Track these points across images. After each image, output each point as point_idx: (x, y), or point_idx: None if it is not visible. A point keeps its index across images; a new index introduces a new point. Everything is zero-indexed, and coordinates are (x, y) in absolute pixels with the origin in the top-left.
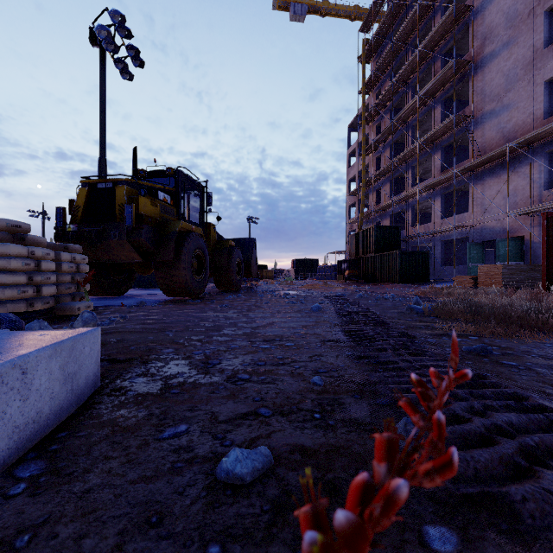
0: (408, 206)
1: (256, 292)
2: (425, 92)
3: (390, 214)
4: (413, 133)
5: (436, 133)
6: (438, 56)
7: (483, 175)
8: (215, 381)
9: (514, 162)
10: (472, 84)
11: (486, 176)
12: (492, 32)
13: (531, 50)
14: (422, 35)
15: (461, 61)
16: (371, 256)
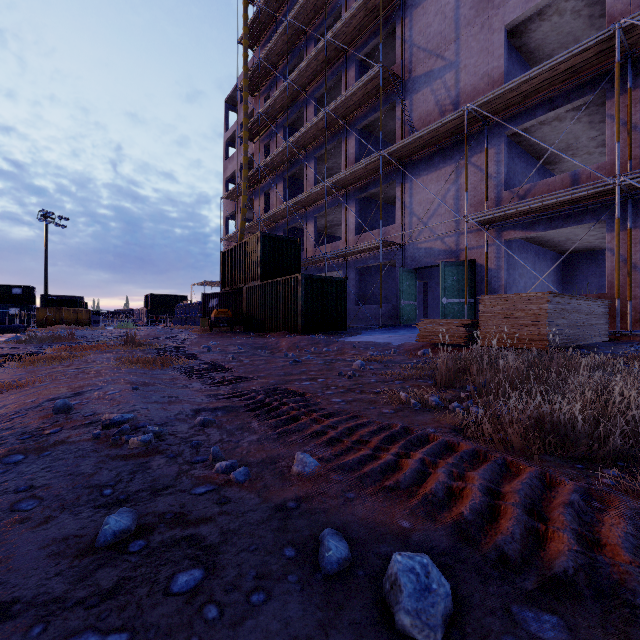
0: (309, 215)
1: None
2: (336, 36)
3: (283, 228)
4: (316, 109)
5: (352, 100)
6: None
7: (416, 169)
8: None
9: (461, 149)
10: (401, 30)
11: (421, 170)
12: None
13: None
14: None
15: None
16: (254, 285)
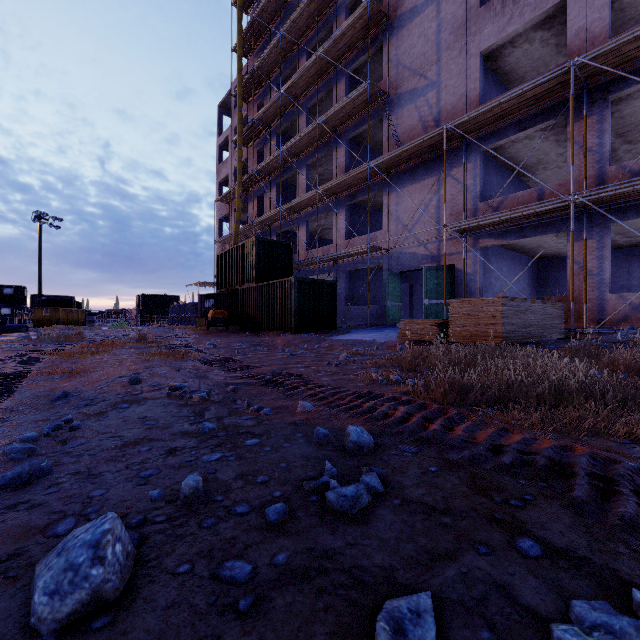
0: (301, 220)
1: None
2: (327, 51)
3: (276, 232)
4: (308, 118)
5: (342, 112)
6: (342, 10)
7: (401, 179)
8: None
9: (442, 162)
10: (387, 49)
11: (406, 181)
12: None
13: (464, 8)
14: None
15: (376, 10)
16: (249, 287)
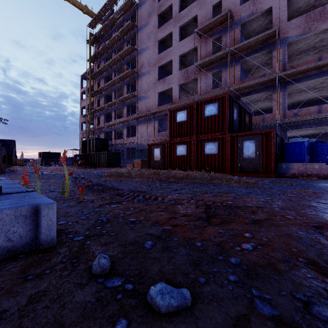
0: (113, 129)
1: (19, 173)
2: (120, 77)
3: (104, 131)
4: (115, 94)
5: (124, 98)
6: (125, 62)
7: (141, 122)
8: (36, 189)
9: (150, 120)
10: (137, 82)
11: (142, 123)
12: (144, 64)
13: (155, 79)
14: (119, 48)
15: (133, 71)
16: (93, 153)
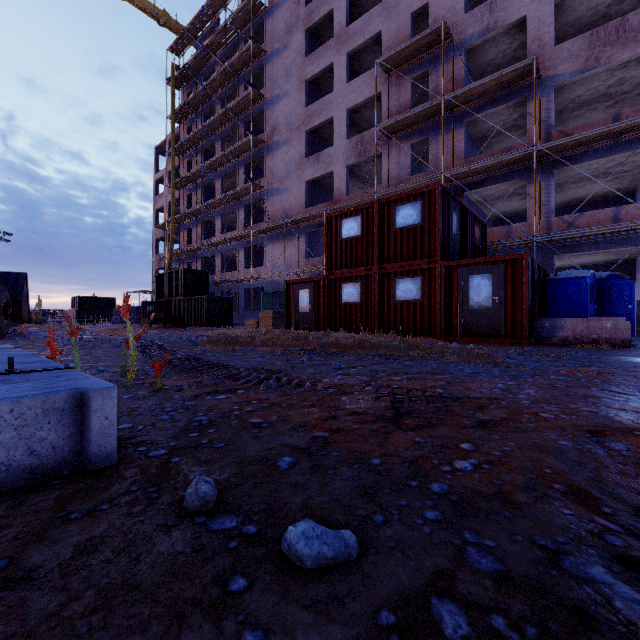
0: (218, 252)
1: (34, 338)
2: (231, 151)
3: (201, 257)
4: (222, 183)
5: (240, 192)
6: (242, 122)
7: (273, 238)
8: None
9: (290, 234)
10: (265, 161)
11: (275, 240)
12: (278, 127)
13: (299, 155)
14: (230, 94)
15: (258, 139)
16: (180, 299)
